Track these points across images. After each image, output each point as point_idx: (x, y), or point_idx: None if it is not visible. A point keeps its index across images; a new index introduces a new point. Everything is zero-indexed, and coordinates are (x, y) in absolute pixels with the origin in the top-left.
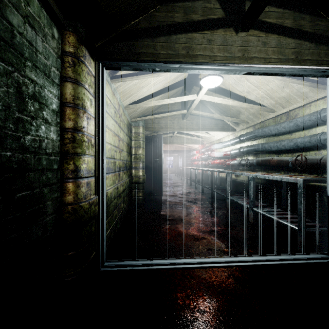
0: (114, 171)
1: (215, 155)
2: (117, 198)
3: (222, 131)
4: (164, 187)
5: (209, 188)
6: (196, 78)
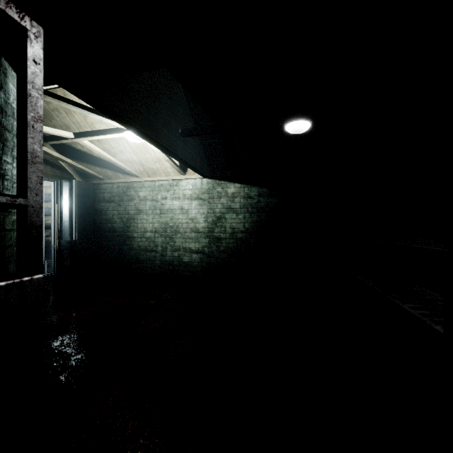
0: None
1: None
2: None
3: None
4: None
5: None
6: None
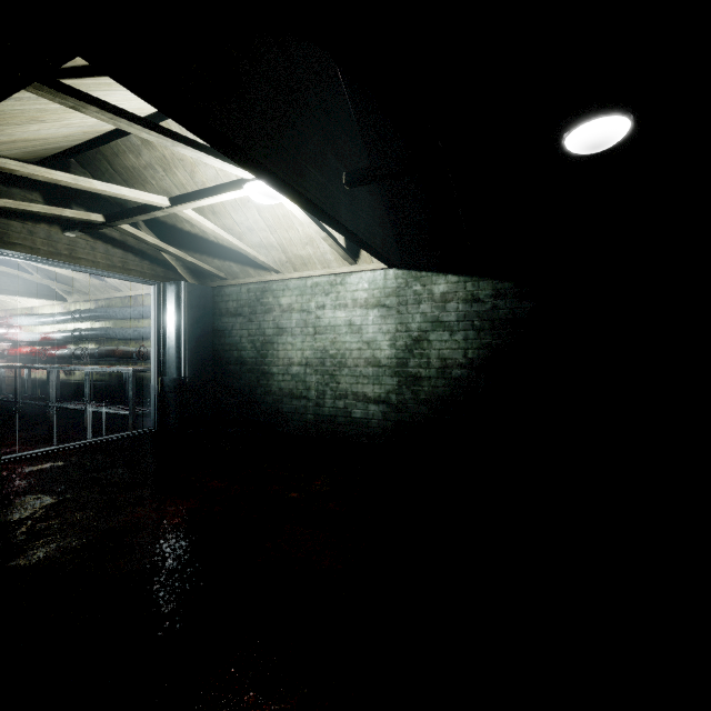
0: None
1: (20, 338)
2: None
3: (40, 299)
4: None
5: (10, 400)
6: None
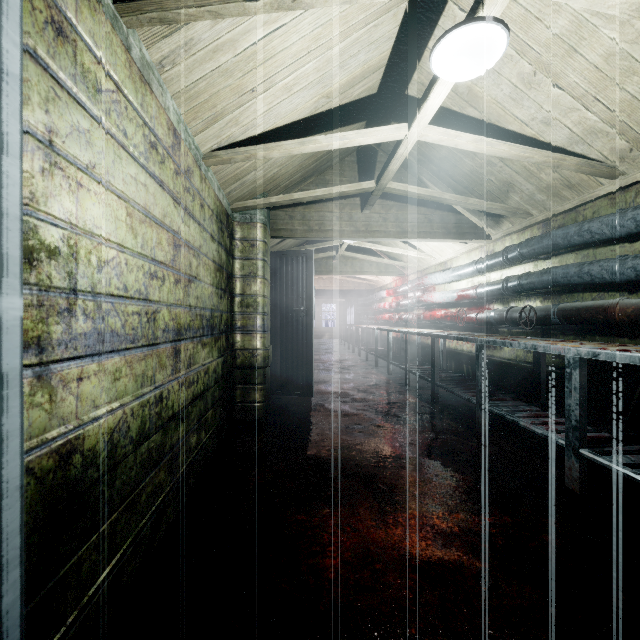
0: (145, 344)
1: (434, 299)
2: (165, 427)
3: (458, 240)
4: (317, 371)
5: (426, 378)
6: (398, 98)
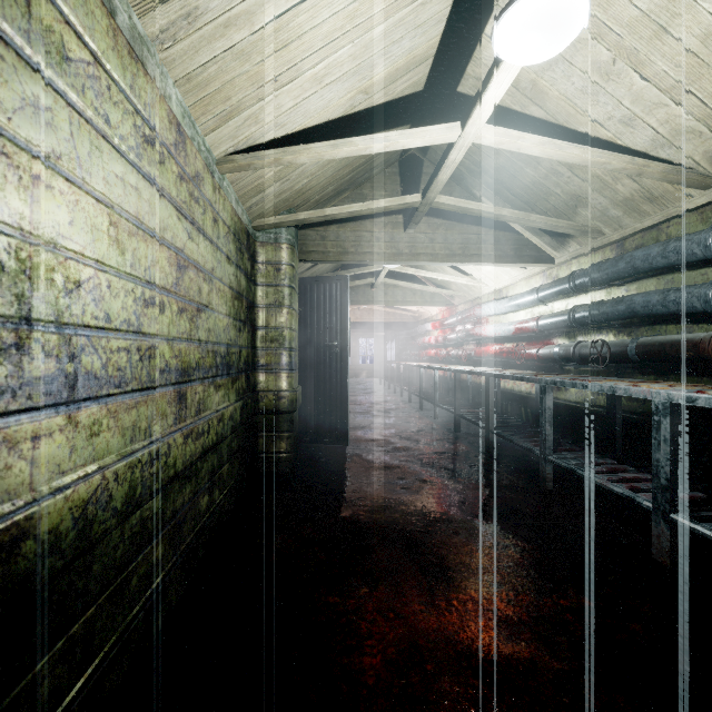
0: (137, 389)
1: (487, 332)
2: (165, 490)
3: (516, 265)
4: (353, 414)
5: (480, 424)
6: (449, 97)
